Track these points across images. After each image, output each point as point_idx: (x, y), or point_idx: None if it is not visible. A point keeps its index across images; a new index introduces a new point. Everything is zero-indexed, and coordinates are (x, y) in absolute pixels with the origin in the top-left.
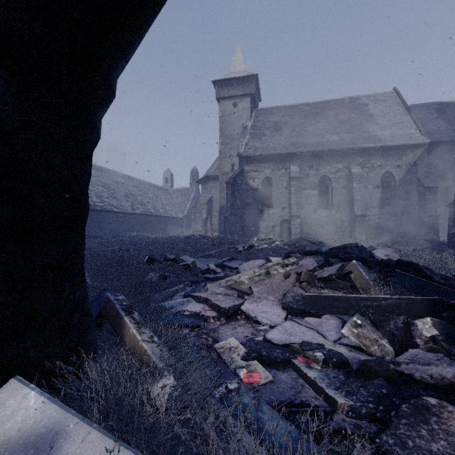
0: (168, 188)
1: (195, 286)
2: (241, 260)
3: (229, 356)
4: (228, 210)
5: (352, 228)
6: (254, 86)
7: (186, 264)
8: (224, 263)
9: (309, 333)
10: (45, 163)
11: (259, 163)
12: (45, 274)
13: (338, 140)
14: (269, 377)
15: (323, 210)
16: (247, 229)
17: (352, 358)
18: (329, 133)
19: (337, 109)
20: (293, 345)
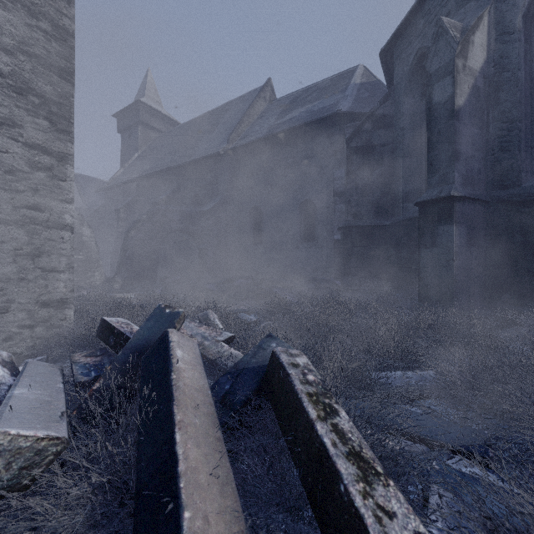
0: None
1: None
2: None
3: None
4: None
5: None
6: None
7: None
8: None
9: None
10: None
11: None
12: None
13: None
14: None
15: None
16: None
17: None
18: None
19: None
20: None
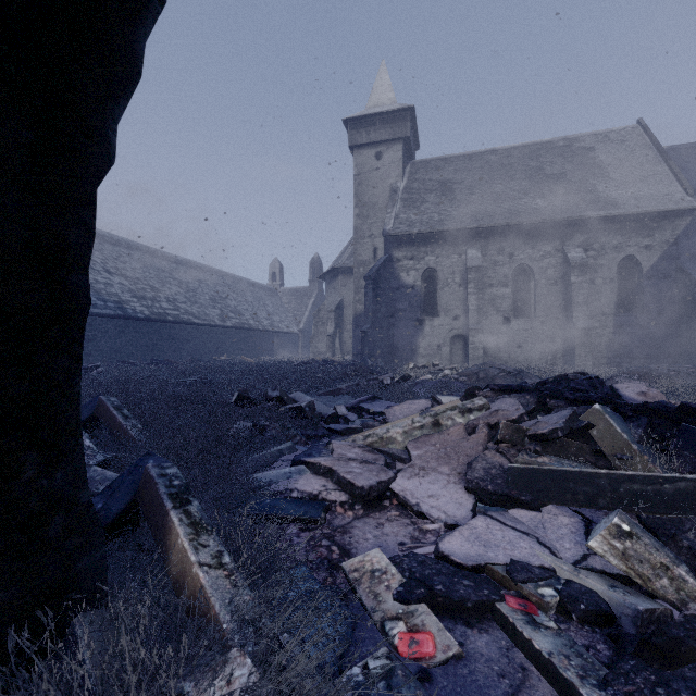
0: (277, 288)
1: (312, 445)
2: (389, 400)
3: (370, 590)
4: (368, 321)
5: (569, 349)
6: (409, 125)
7: (298, 406)
8: (361, 405)
9: (523, 544)
10: None
11: (417, 245)
12: None
13: (545, 207)
14: (453, 646)
15: (521, 319)
16: (398, 351)
17: (620, 605)
18: (530, 196)
19: (543, 158)
20: (494, 567)
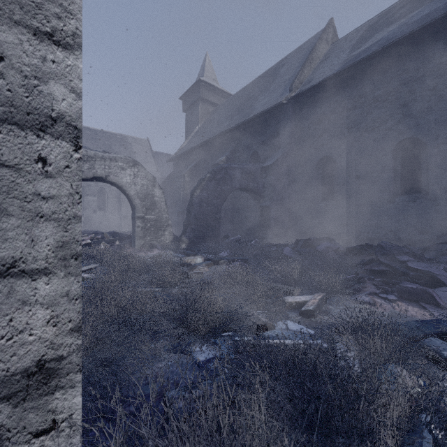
0: None
1: None
2: None
3: None
4: None
5: (120, 224)
6: None
7: None
8: None
9: None
10: None
11: None
12: None
13: None
14: None
15: (101, 211)
16: None
17: None
18: None
19: (112, 141)
20: None
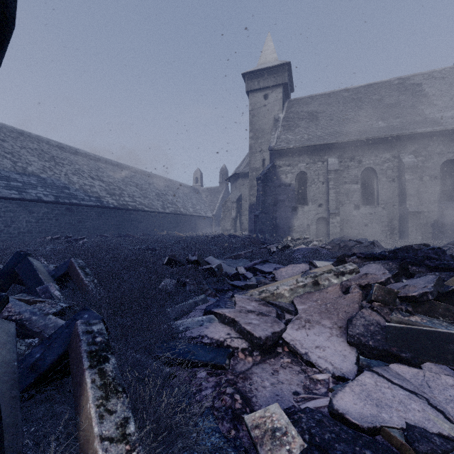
0: (198, 188)
1: (219, 297)
2: (275, 263)
3: (272, 453)
4: (259, 208)
5: (403, 227)
6: (287, 75)
7: (210, 267)
8: (255, 266)
9: (414, 405)
10: None
11: (293, 156)
12: None
13: (385, 126)
14: None
15: (367, 206)
16: (279, 228)
17: None
18: (374, 119)
19: (383, 93)
20: (391, 432)
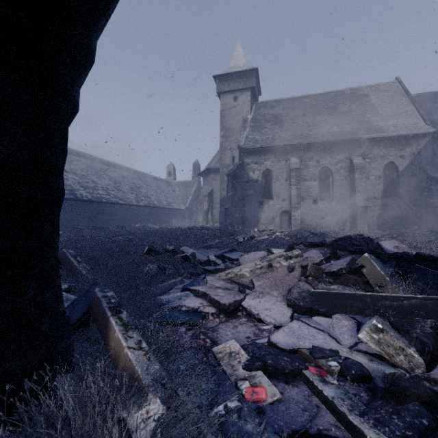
0: (171, 181)
1: (194, 279)
2: (241, 251)
3: (229, 363)
4: (229, 202)
5: (353, 219)
6: (254, 80)
7: (185, 255)
8: (224, 254)
9: (320, 336)
10: (1, 135)
11: (259, 155)
12: (0, 272)
13: (338, 131)
14: (277, 394)
15: (324, 201)
16: (247, 221)
17: (375, 371)
18: (330, 124)
19: (337, 101)
20: (303, 350)
